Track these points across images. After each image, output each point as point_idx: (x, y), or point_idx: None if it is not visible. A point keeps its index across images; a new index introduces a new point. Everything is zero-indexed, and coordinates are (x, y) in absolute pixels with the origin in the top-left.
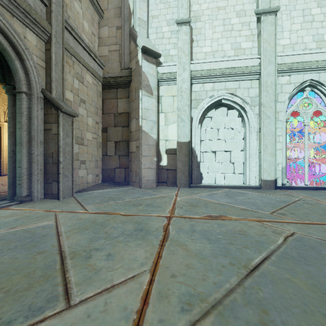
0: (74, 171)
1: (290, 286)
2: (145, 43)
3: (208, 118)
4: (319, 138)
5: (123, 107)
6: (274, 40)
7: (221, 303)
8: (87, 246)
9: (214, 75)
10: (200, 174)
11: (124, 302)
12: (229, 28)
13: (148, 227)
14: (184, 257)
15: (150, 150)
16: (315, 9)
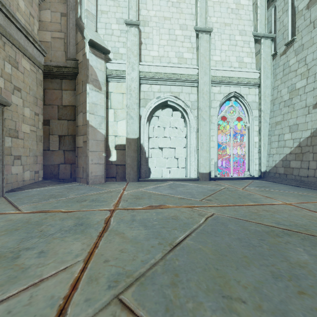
0: (5, 167)
1: (199, 253)
2: (93, 37)
3: (156, 117)
4: (240, 138)
5: (68, 99)
6: (209, 55)
7: (144, 276)
8: (15, 247)
9: (161, 78)
10: (149, 169)
11: (52, 292)
12: (174, 38)
13: (89, 221)
14: (120, 244)
15: (98, 145)
16: (237, 36)
